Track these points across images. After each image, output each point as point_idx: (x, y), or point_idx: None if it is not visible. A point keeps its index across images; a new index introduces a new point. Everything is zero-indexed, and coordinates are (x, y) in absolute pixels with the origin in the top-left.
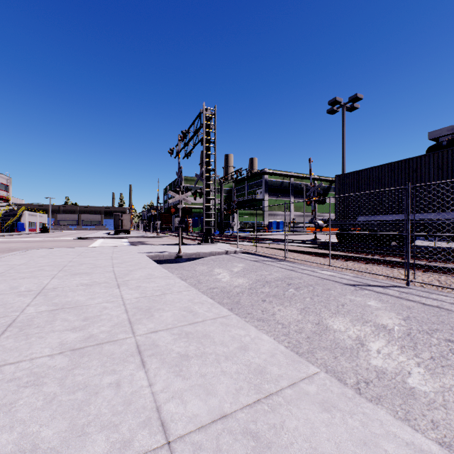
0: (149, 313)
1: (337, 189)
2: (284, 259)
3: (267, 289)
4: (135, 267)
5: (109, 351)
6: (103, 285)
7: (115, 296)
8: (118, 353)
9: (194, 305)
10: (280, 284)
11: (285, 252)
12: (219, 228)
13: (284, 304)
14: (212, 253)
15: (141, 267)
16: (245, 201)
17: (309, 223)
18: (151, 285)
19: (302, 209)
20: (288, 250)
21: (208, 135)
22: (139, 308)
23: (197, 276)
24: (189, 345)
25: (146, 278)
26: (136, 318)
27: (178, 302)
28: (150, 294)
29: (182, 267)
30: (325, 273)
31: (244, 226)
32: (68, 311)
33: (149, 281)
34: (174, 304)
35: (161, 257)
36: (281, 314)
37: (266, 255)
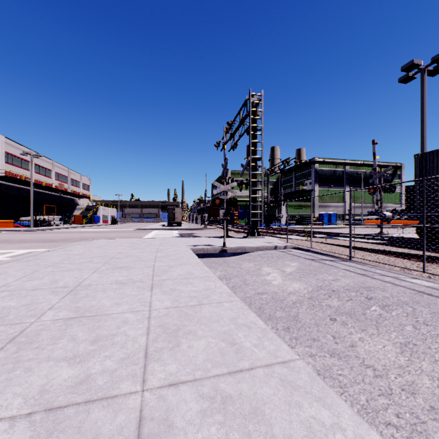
0: (174, 340)
1: (417, 171)
2: (350, 259)
3: (336, 301)
4: (176, 262)
5: (94, 426)
6: (137, 285)
7: (144, 302)
8: (105, 437)
9: (237, 330)
10: (355, 297)
11: (351, 250)
12: (265, 221)
13: (367, 331)
14: (259, 248)
15: (182, 262)
16: (292, 192)
17: (368, 215)
18: (187, 289)
19: (359, 200)
20: (352, 247)
21: (255, 123)
22: (164, 328)
23: (243, 275)
24: (226, 437)
25: (184, 278)
26: (156, 346)
27: (216, 321)
28: (183, 303)
29: (227, 263)
30: (420, 283)
31: (291, 219)
32: (84, 322)
33: (186, 283)
34: (211, 325)
35: (205, 250)
36: (365, 348)
37: (324, 252)
